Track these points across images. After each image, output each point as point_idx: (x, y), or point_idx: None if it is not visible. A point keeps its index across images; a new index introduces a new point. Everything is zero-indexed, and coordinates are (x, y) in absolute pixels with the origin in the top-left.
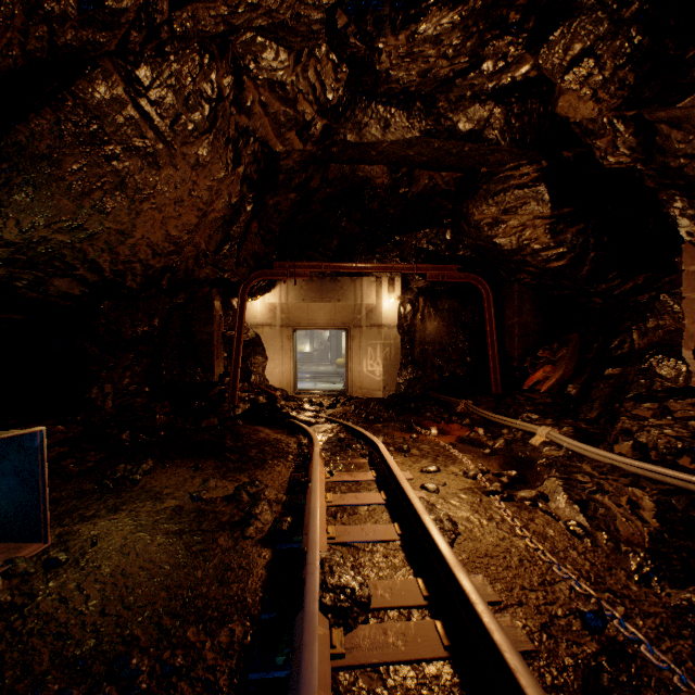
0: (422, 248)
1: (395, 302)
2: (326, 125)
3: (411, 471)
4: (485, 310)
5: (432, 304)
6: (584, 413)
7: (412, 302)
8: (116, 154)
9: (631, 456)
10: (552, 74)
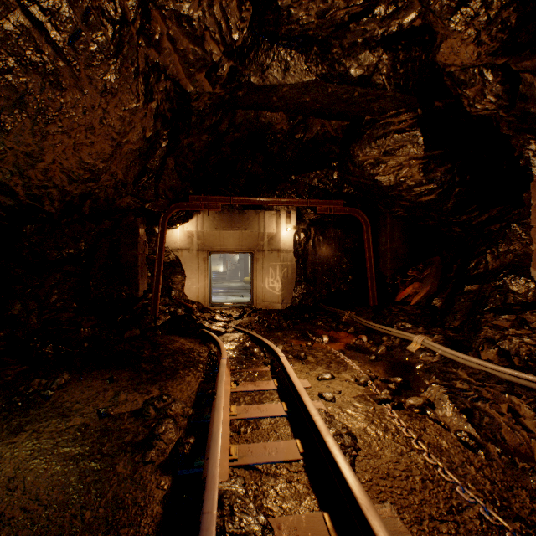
0: (314, 186)
1: (292, 231)
2: (232, 67)
3: (308, 379)
4: (365, 237)
5: (321, 233)
6: (449, 322)
7: (305, 231)
8: (9, 67)
9: (498, 362)
10: (440, 15)
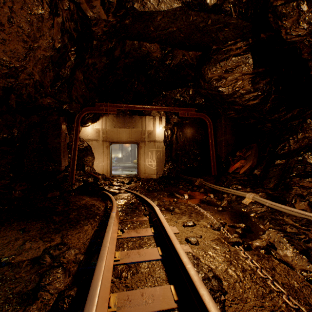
0: (177, 98)
1: (162, 129)
2: None
3: (176, 226)
4: (209, 132)
5: (181, 130)
6: (266, 184)
7: (171, 129)
8: None
9: (310, 211)
10: None
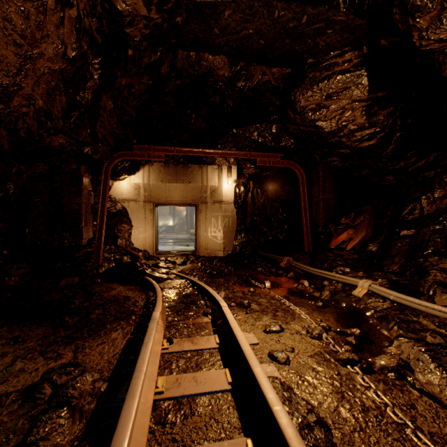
0: (254, 139)
1: (232, 184)
2: None
3: (254, 332)
4: (301, 188)
5: (259, 186)
6: (387, 266)
7: (244, 184)
8: None
9: None
10: None
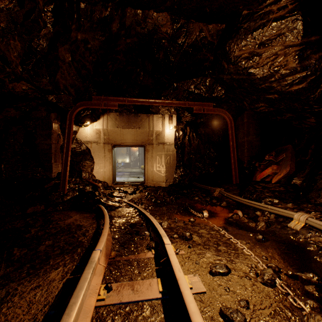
0: (191, 91)
1: (173, 129)
2: None
3: (199, 273)
4: (229, 131)
5: (195, 131)
6: (314, 198)
7: (182, 129)
8: None
9: None
10: None
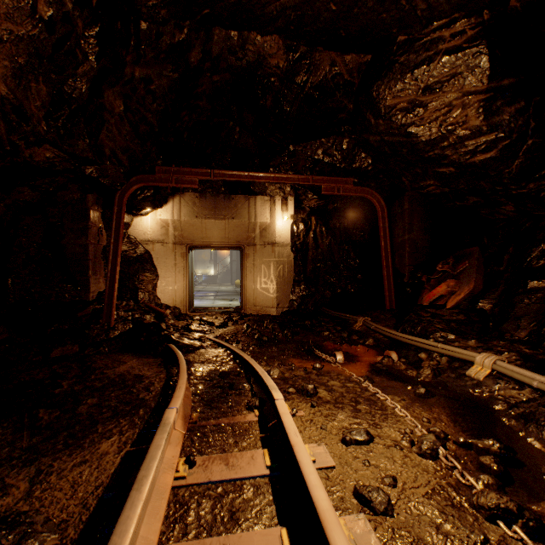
0: (318, 159)
1: (289, 221)
2: None
3: (326, 442)
4: (380, 225)
5: (324, 223)
6: (510, 332)
7: (304, 221)
8: None
9: None
10: None
